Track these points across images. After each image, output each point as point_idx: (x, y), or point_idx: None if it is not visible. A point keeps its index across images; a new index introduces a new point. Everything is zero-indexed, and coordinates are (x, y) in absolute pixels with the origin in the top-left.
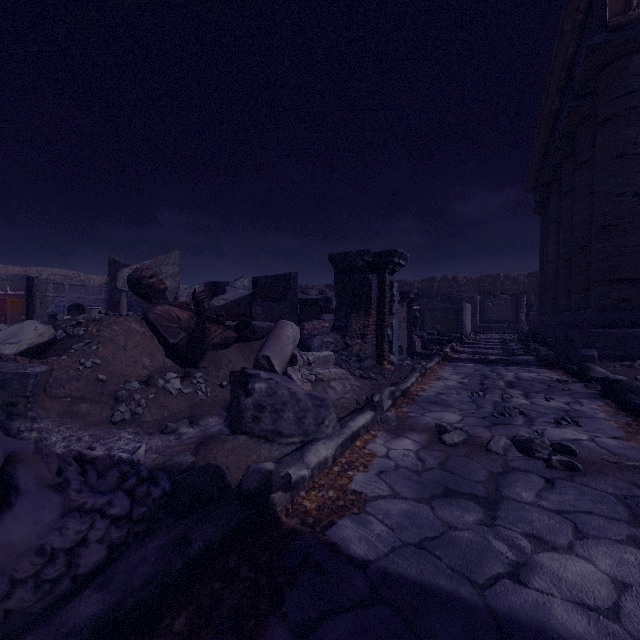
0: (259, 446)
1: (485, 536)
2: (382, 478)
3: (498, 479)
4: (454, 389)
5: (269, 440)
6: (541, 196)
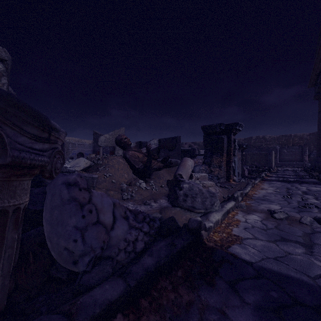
0: (185, 213)
1: (309, 258)
2: (247, 231)
3: (309, 236)
4: (272, 194)
5: (189, 210)
6: (319, 89)
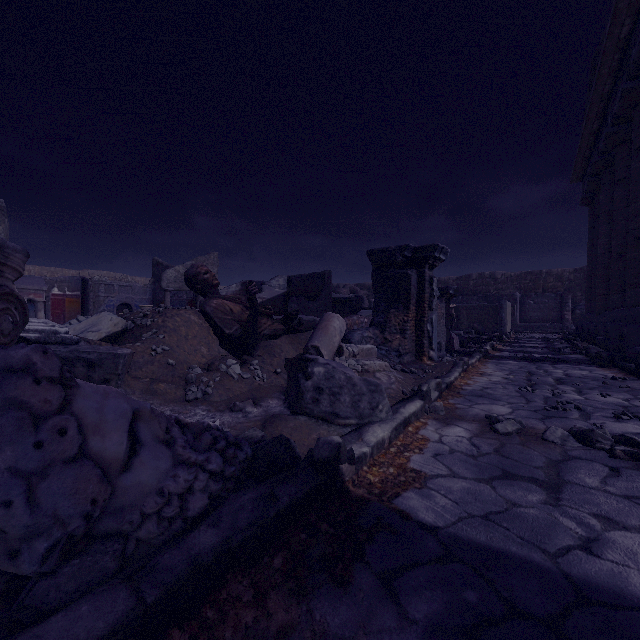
0: (318, 426)
1: (551, 513)
2: (439, 460)
3: (558, 466)
4: (500, 384)
5: (326, 421)
6: (590, 186)
